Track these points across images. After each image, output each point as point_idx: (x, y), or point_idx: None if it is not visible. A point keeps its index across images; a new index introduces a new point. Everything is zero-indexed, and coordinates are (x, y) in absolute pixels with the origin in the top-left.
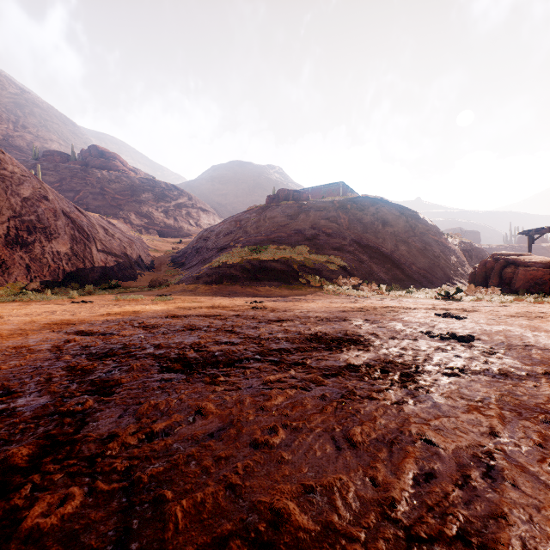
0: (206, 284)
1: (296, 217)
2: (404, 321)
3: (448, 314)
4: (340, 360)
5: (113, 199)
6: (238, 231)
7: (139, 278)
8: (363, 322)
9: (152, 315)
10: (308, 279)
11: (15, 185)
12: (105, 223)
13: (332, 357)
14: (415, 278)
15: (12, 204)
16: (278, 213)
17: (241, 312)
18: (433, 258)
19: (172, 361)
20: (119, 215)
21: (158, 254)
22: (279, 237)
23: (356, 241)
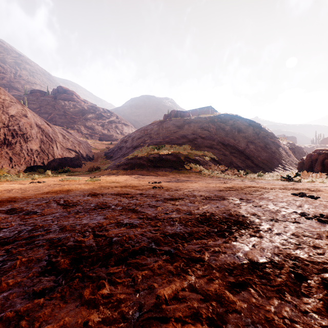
0: (124, 170)
1: (182, 127)
2: (272, 200)
3: (303, 194)
4: (239, 253)
5: (71, 118)
6: (145, 136)
7: (83, 166)
8: (239, 201)
9: (78, 193)
10: (190, 167)
11: (5, 107)
12: (64, 132)
13: (228, 247)
14: (260, 166)
15: (2, 119)
16: (171, 125)
17: (145, 191)
18: (271, 153)
19: (64, 252)
20: (75, 127)
21: (97, 151)
22: (171, 140)
23: (221, 142)
